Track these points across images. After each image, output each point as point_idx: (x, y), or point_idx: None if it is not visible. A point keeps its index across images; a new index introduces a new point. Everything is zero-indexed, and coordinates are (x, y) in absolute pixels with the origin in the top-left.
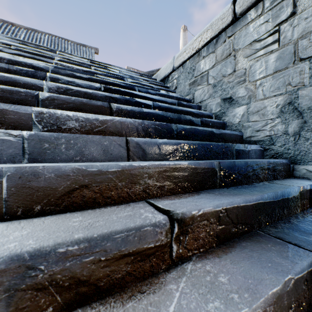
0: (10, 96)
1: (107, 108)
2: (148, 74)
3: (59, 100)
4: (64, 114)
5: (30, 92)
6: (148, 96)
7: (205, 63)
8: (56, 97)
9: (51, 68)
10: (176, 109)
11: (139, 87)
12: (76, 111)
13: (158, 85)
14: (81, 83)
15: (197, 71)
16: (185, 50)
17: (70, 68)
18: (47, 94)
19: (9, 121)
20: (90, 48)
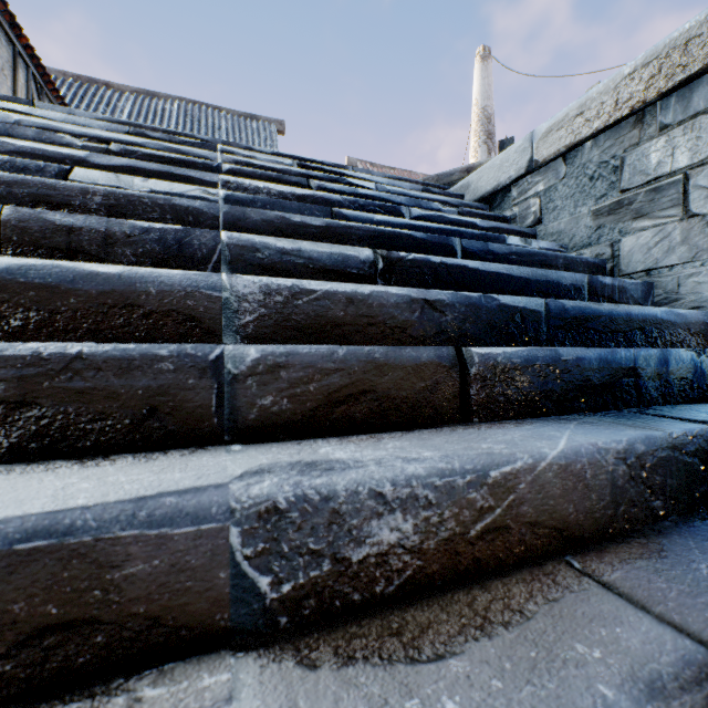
0: (119, 384)
1: (448, 368)
2: (437, 183)
3: (294, 367)
4: (357, 492)
5: (192, 352)
6: (508, 270)
7: (674, 146)
8: (284, 357)
9: (223, 207)
10: (611, 314)
11: (463, 240)
12: (350, 401)
13: (481, 214)
14: (319, 253)
15: (631, 172)
16: (581, 110)
17: (262, 192)
18: (252, 351)
19: (126, 593)
20: (267, 122)
